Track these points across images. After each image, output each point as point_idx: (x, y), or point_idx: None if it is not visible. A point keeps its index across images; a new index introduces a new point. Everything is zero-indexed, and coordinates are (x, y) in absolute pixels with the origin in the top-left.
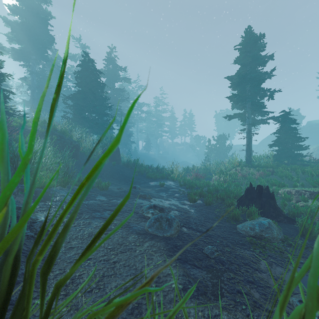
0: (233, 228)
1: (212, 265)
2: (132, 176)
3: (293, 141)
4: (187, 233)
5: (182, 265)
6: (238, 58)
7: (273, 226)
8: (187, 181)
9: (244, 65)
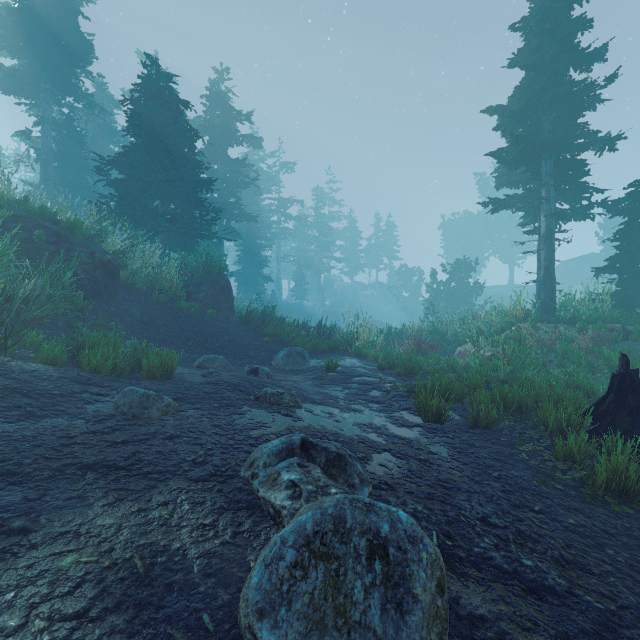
0: None
1: None
2: (257, 346)
3: None
4: (487, 615)
5: None
6: (520, 53)
7: None
8: (397, 357)
9: (539, 66)
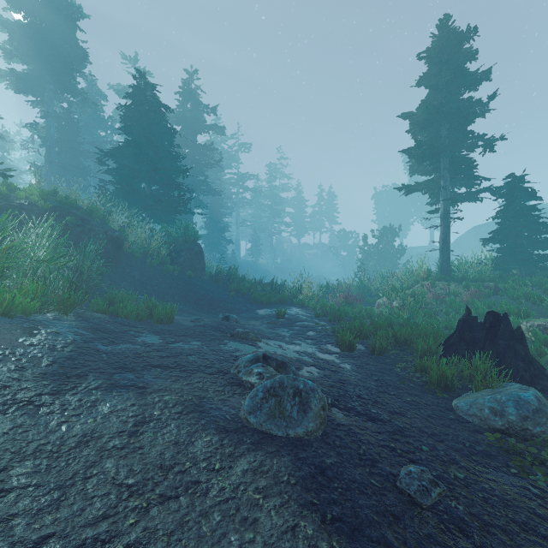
0: (446, 407)
1: (434, 539)
2: (225, 299)
3: (531, 233)
4: (346, 424)
5: (347, 545)
6: (425, 75)
7: (547, 405)
8: (330, 307)
9: (438, 87)
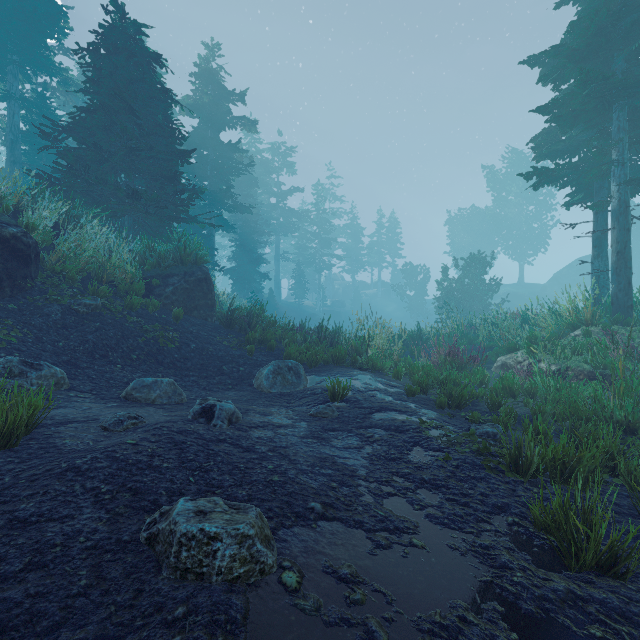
0: None
1: None
2: (236, 356)
3: None
4: None
5: None
6: None
7: None
8: (427, 373)
9: None
